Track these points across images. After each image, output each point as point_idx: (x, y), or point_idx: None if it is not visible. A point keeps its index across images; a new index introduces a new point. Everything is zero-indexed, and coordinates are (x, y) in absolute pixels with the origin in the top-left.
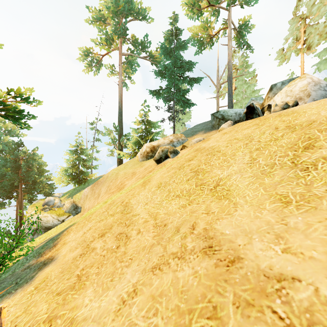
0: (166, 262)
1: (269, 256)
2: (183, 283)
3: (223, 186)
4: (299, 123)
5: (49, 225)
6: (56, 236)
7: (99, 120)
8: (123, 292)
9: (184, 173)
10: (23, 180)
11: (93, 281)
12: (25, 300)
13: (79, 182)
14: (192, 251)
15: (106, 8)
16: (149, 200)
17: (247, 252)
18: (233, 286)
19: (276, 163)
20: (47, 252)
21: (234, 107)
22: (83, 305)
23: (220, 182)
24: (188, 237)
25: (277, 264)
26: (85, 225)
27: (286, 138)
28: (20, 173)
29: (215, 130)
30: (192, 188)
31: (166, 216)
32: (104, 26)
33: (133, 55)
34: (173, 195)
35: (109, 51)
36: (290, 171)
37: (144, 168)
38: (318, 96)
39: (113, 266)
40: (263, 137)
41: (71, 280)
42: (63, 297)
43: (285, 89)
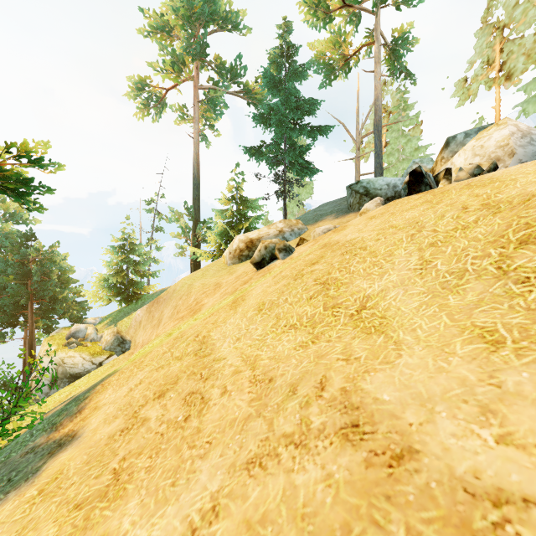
0: (272, 452)
1: (470, 450)
2: (306, 499)
3: (372, 310)
4: (505, 199)
5: (77, 370)
6: (83, 394)
7: (162, 196)
8: (194, 510)
9: (303, 286)
10: (35, 296)
11: (140, 484)
12: (19, 516)
13: (128, 299)
14: (322, 433)
15: (172, 10)
16: (244, 332)
17: (427, 440)
18: (403, 511)
19: (467, 269)
20: (66, 422)
21: (385, 175)
22: (119, 532)
23: (367, 303)
24: (312, 404)
25: (488, 467)
26: (132, 376)
27: (484, 224)
28: (30, 285)
29: (354, 212)
30: (318, 312)
31: (273, 364)
32: (170, 41)
33: (217, 90)
34: (285, 324)
35: (178, 83)
36: (495, 284)
37: (235, 277)
38: (527, 155)
39: (176, 455)
40: (441, 224)
41: (103, 479)
42: (85, 513)
43: (472, 143)
